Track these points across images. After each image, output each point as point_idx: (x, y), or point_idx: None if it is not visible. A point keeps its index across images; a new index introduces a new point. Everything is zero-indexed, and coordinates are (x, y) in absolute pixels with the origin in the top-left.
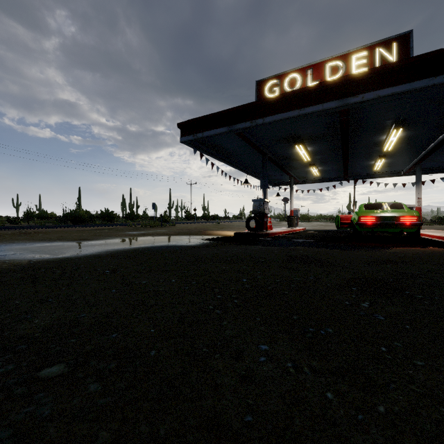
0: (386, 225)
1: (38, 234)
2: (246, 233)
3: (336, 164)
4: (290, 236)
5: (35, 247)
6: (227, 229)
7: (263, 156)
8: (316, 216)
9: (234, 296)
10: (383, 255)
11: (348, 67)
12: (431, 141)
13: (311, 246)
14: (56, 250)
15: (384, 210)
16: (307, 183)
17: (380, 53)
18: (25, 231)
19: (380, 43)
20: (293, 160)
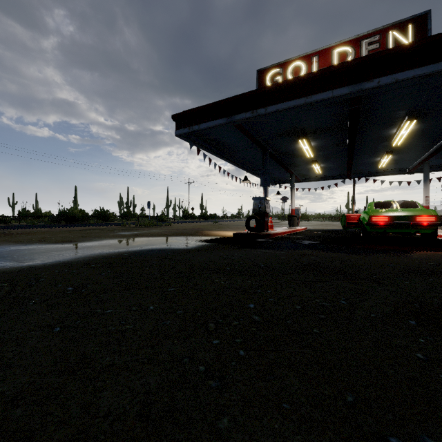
0: (400, 226)
1: (20, 235)
2: (246, 234)
3: (339, 160)
4: (293, 236)
5: (6, 251)
6: (225, 229)
7: (264, 151)
8: (314, 215)
9: (239, 341)
10: (411, 262)
11: (358, 53)
12: None
13: (321, 250)
14: (27, 255)
15: (397, 209)
16: (308, 181)
17: (394, 37)
18: (8, 231)
19: (394, 25)
20: (294, 156)
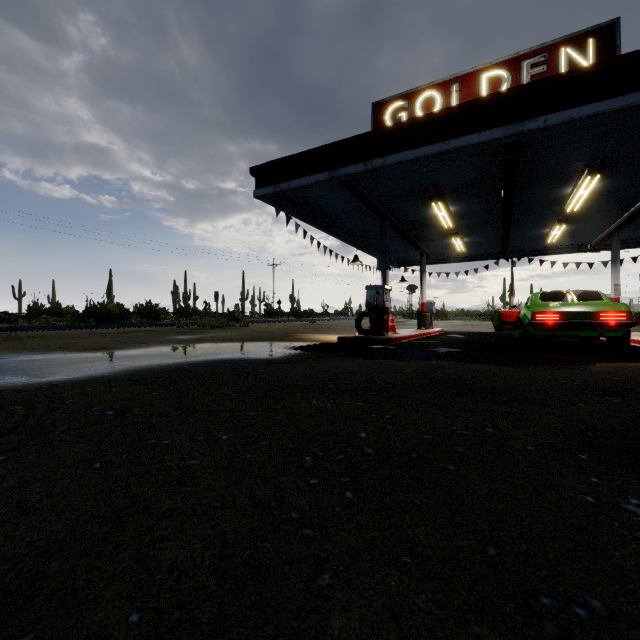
0: (577, 326)
1: (32, 340)
2: (357, 338)
3: (490, 233)
4: (423, 342)
5: (14, 362)
6: (326, 331)
7: (382, 220)
8: (455, 312)
9: (345, 480)
10: (590, 378)
11: (516, 79)
12: (639, 196)
13: (463, 360)
14: (45, 367)
15: (572, 302)
16: (446, 262)
17: (567, 56)
18: (15, 335)
19: (567, 40)
20: (426, 227)
